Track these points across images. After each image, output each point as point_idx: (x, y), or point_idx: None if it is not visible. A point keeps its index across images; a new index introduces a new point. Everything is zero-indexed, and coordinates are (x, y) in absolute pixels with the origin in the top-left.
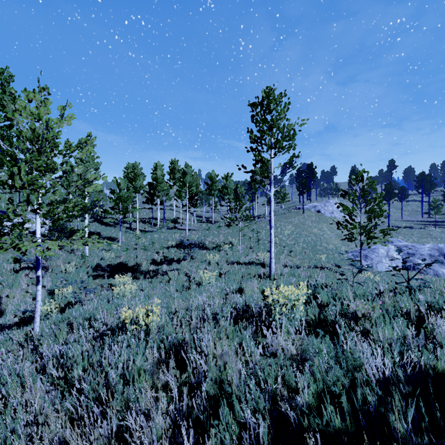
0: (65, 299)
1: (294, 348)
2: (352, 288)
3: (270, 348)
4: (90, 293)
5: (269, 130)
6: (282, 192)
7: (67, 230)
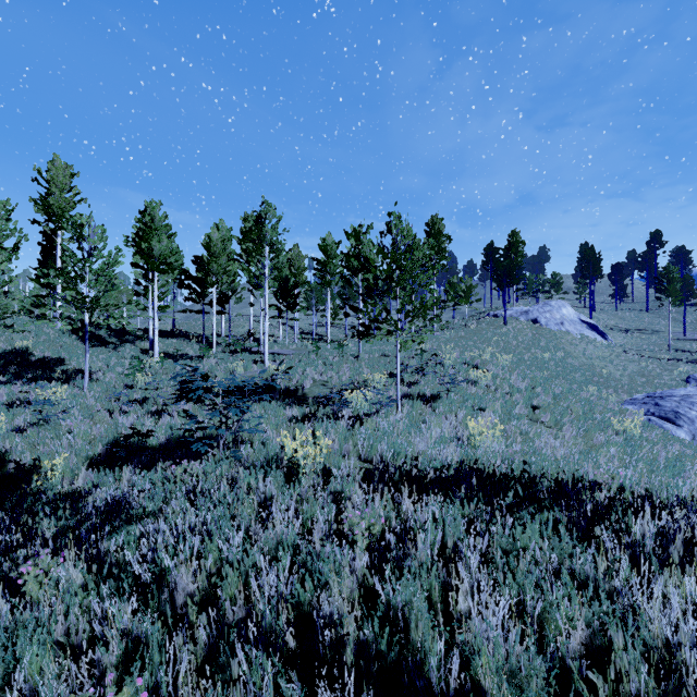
0: None
1: None
2: None
3: None
4: None
5: None
6: (465, 283)
7: None
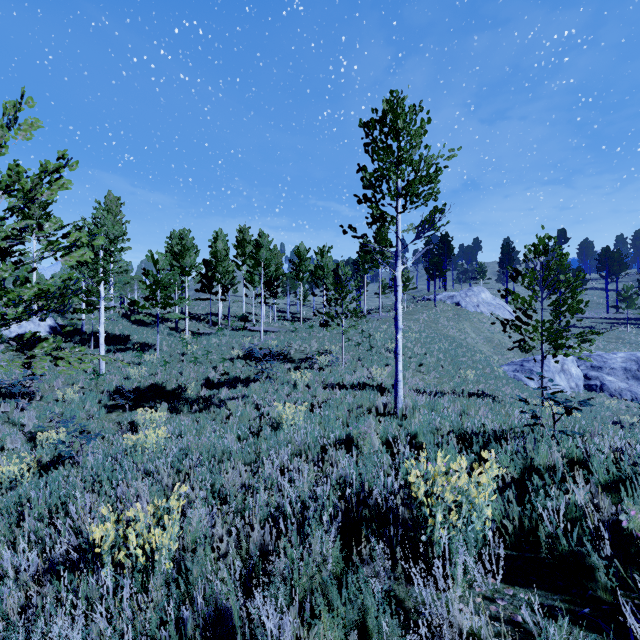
0: (52, 449)
1: (494, 637)
2: (556, 445)
3: (436, 637)
4: (88, 442)
5: (395, 166)
6: (404, 275)
7: (1, 339)
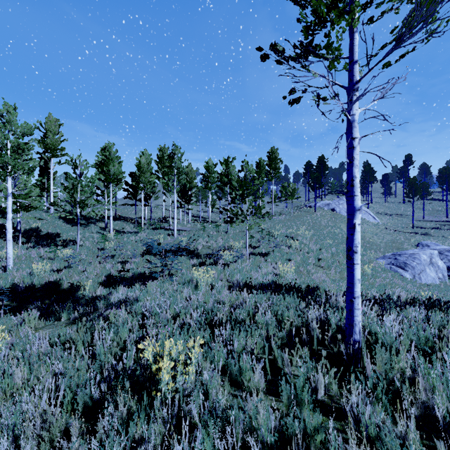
0: None
1: None
2: None
3: None
4: None
5: None
6: (291, 187)
7: None
